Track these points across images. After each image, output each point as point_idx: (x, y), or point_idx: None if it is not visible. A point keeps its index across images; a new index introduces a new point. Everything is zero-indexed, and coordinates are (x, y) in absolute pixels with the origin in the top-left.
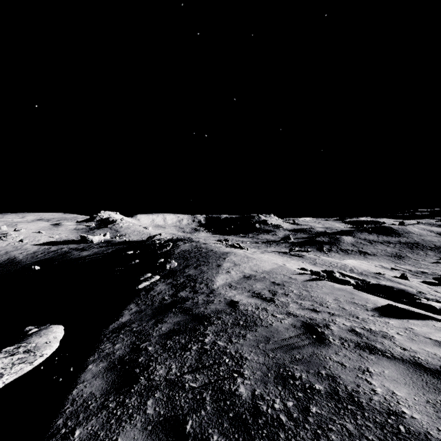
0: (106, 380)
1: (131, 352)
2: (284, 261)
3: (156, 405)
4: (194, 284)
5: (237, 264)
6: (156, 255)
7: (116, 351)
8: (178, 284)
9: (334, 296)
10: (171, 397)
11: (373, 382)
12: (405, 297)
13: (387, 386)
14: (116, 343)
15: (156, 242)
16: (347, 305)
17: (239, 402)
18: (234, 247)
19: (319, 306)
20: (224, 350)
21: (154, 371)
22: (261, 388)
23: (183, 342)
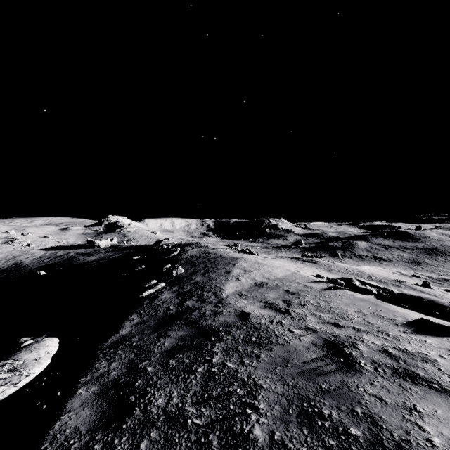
0: (95, 410)
1: (128, 373)
2: (297, 267)
3: (151, 449)
4: (202, 292)
5: (247, 270)
6: (162, 260)
7: (111, 372)
8: (184, 292)
9: (356, 308)
10: (169, 439)
11: (427, 427)
12: (436, 309)
13: (446, 435)
14: (113, 361)
15: (163, 247)
16: (373, 319)
17: (254, 449)
18: (244, 252)
19: (341, 319)
20: (234, 374)
21: (152, 399)
22: (281, 430)
23: (187, 362)
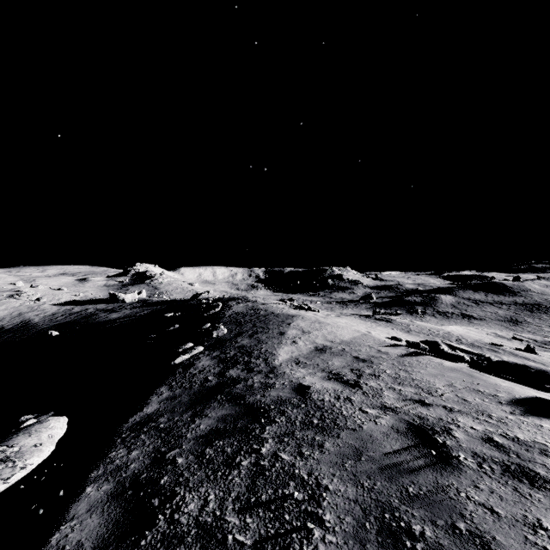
0: (106, 518)
1: (152, 466)
2: (367, 327)
3: None
4: (249, 358)
5: (306, 331)
6: (201, 318)
7: (131, 463)
8: (227, 358)
9: (446, 380)
10: None
11: None
12: (548, 381)
13: None
14: (133, 449)
15: (202, 301)
16: (469, 394)
17: None
18: (301, 309)
19: (427, 395)
20: (290, 470)
21: (181, 504)
22: None
23: (229, 452)
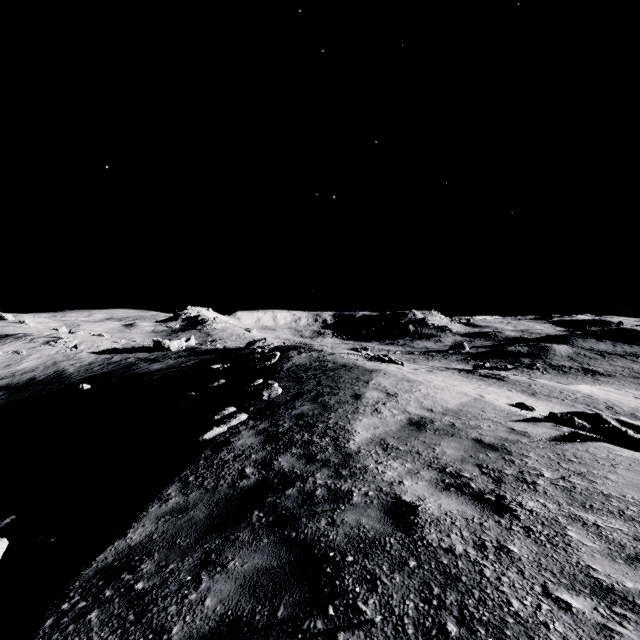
0: None
1: None
2: (476, 388)
3: None
4: (310, 436)
5: (391, 393)
6: (253, 371)
7: None
8: (278, 434)
9: None
10: None
11: None
12: None
13: None
14: None
15: (256, 350)
16: None
17: None
18: (380, 361)
19: None
20: None
21: None
22: None
23: None
